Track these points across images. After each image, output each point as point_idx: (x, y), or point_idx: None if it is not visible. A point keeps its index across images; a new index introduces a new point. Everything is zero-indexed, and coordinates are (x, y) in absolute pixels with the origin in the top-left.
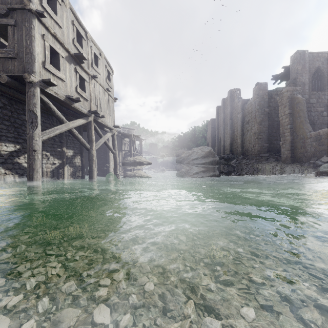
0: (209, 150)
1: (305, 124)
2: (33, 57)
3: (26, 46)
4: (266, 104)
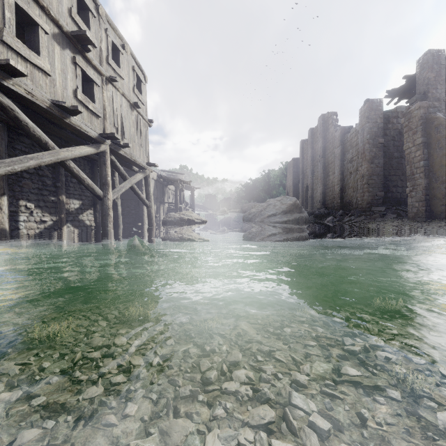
0: (293, 202)
1: None
2: None
3: None
4: (381, 132)
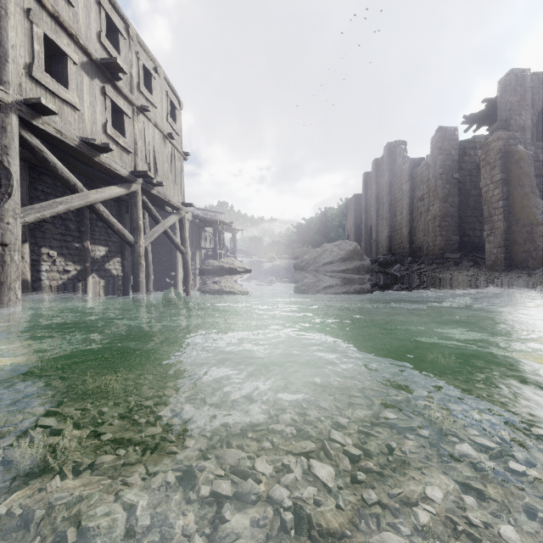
0: (353, 247)
1: (532, 198)
2: (3, 50)
3: None
4: (456, 166)
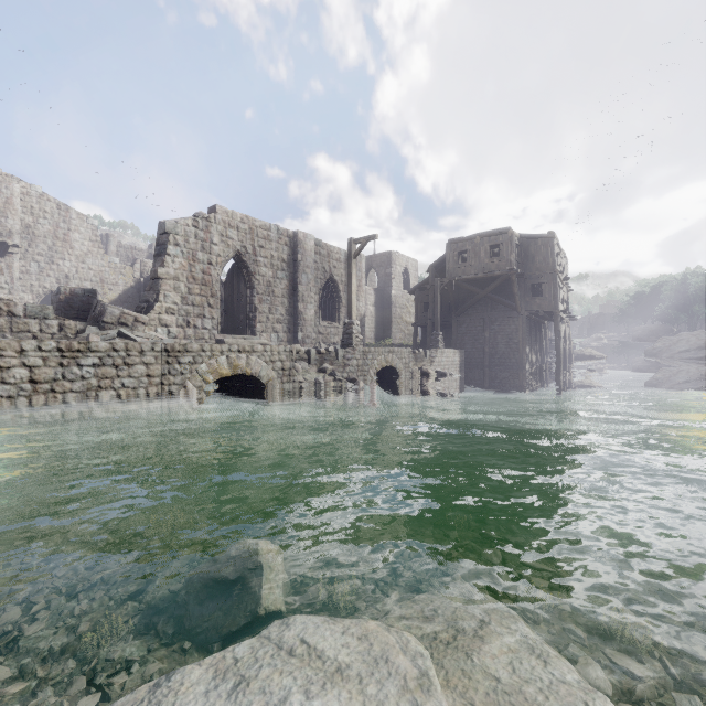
0: None
1: None
2: (558, 299)
3: (554, 294)
4: None
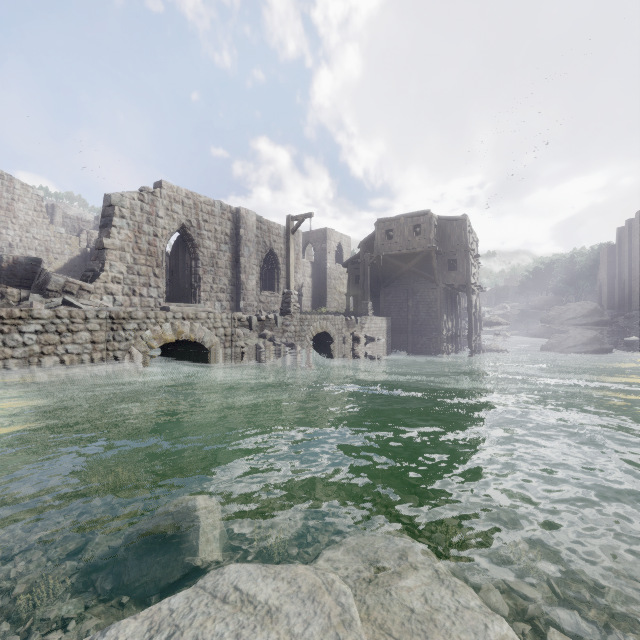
0: (593, 307)
1: None
2: (470, 273)
3: (467, 269)
4: None
